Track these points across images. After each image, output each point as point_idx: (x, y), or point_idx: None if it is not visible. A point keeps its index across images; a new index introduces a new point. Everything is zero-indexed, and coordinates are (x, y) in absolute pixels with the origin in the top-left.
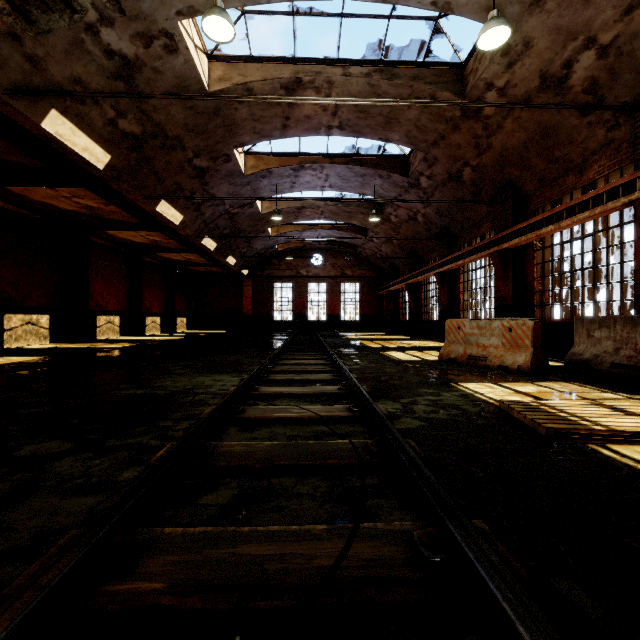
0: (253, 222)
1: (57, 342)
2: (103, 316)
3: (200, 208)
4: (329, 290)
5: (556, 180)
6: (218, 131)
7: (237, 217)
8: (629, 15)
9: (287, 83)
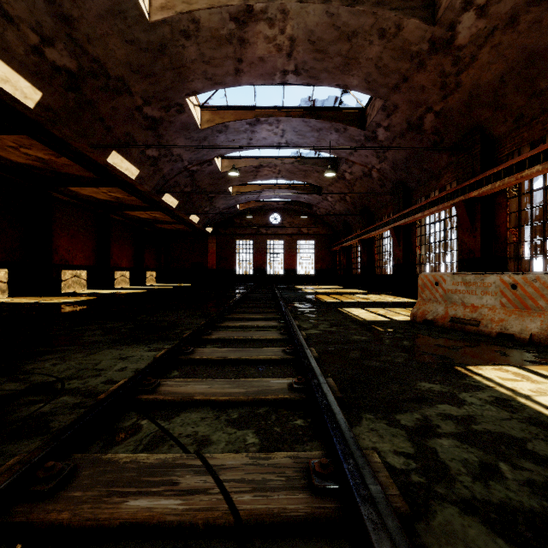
0: (213, 181)
1: (17, 296)
2: (69, 270)
3: (157, 163)
4: (286, 246)
5: (538, 117)
6: (166, 74)
7: (197, 175)
8: None
9: (237, 13)
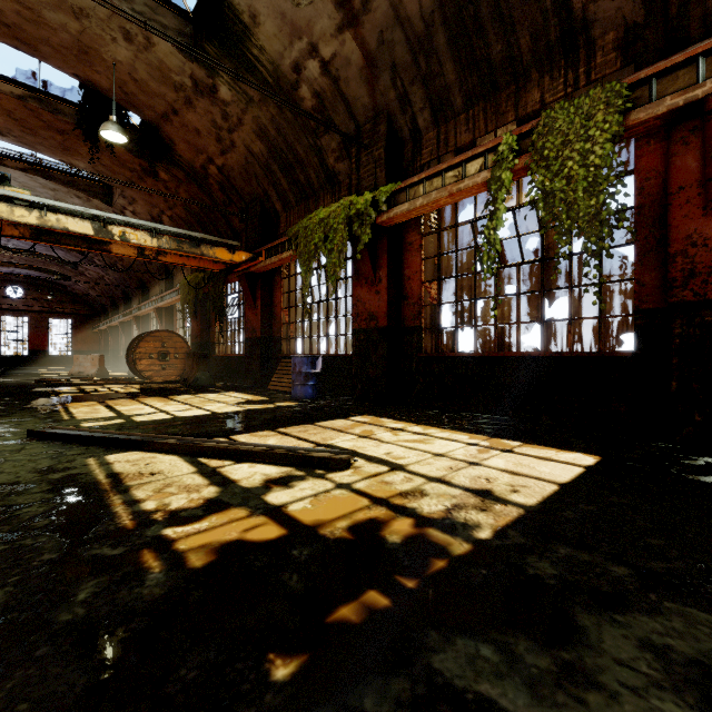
0: None
1: None
2: None
3: None
4: (33, 325)
5: (155, 286)
6: None
7: None
8: None
9: None
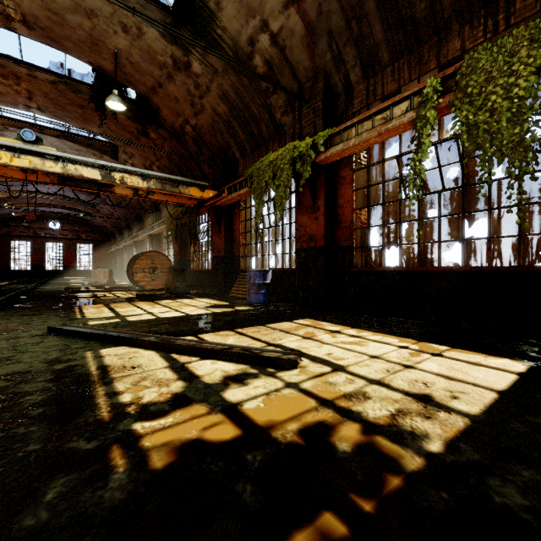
0: None
1: None
2: None
3: None
4: (66, 248)
5: (148, 218)
6: None
7: None
8: None
9: None
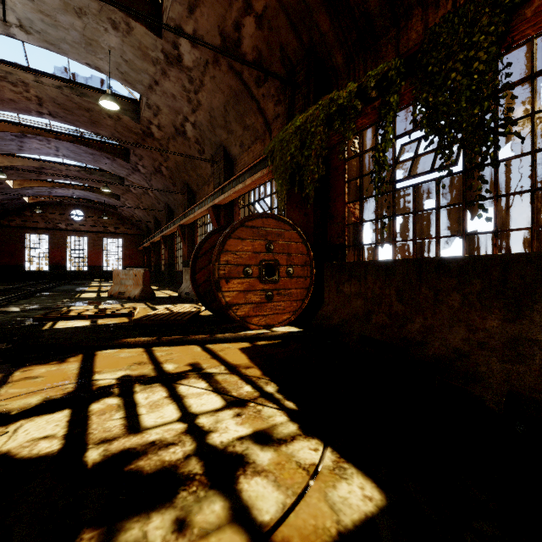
0: None
1: None
2: None
3: None
4: (91, 243)
5: (203, 187)
6: None
7: None
8: (195, 113)
9: None
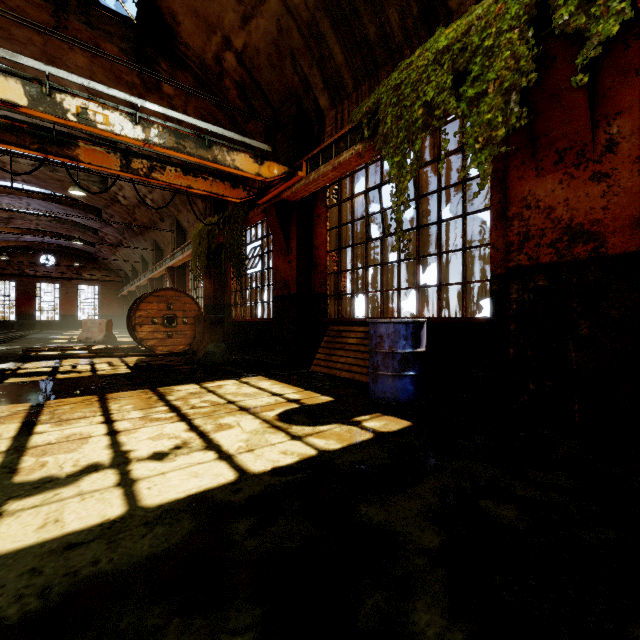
0: None
1: None
2: None
3: None
4: (63, 291)
5: (168, 246)
6: None
7: None
8: (152, 194)
9: None
